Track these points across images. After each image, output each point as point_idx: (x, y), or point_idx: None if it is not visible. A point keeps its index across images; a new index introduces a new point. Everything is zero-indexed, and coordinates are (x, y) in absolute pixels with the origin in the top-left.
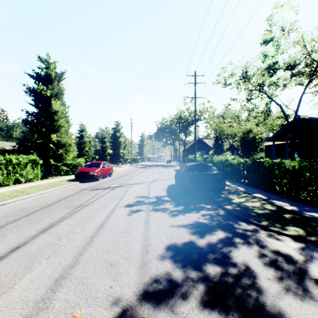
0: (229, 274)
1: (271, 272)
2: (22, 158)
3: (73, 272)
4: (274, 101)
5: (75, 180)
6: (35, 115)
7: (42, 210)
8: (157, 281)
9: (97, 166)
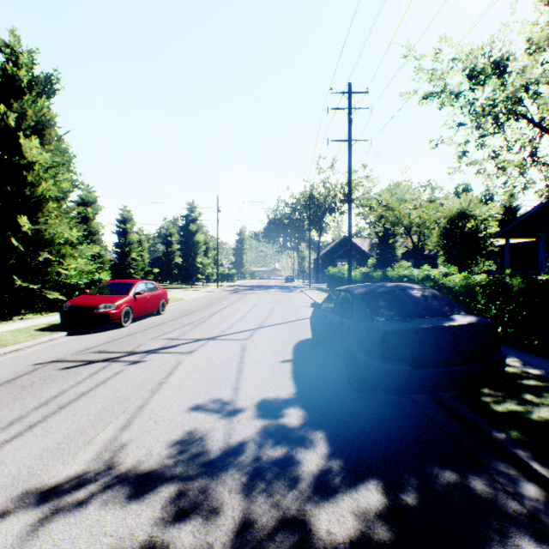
0: None
1: None
2: None
3: None
4: None
5: (61, 327)
6: None
7: None
8: None
9: (122, 292)
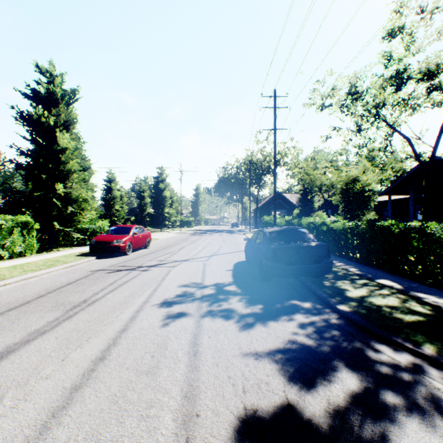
0: None
1: None
2: (3, 220)
3: None
4: (398, 131)
5: (90, 254)
6: (31, 155)
7: (7, 314)
8: None
9: (125, 233)
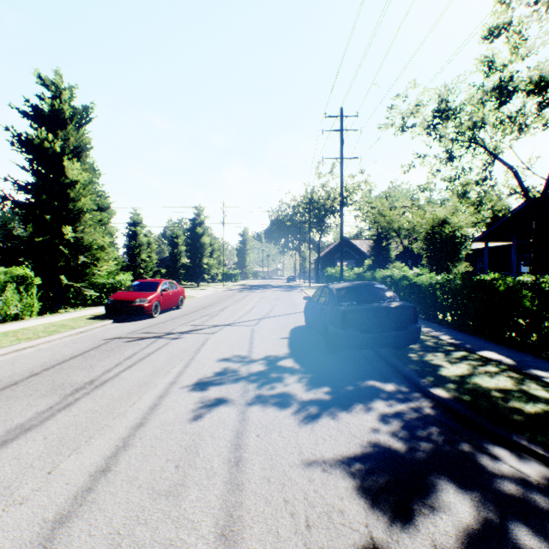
0: None
1: None
2: None
3: None
4: (500, 159)
5: (105, 317)
6: (31, 190)
7: None
8: None
9: (151, 289)
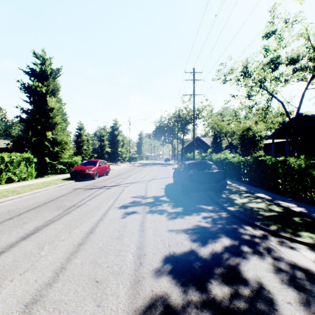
0: (241, 296)
1: (291, 293)
2: (15, 156)
3: (49, 293)
4: (275, 97)
5: (70, 179)
6: (30, 112)
7: (29, 212)
8: (152, 307)
9: (93, 165)
